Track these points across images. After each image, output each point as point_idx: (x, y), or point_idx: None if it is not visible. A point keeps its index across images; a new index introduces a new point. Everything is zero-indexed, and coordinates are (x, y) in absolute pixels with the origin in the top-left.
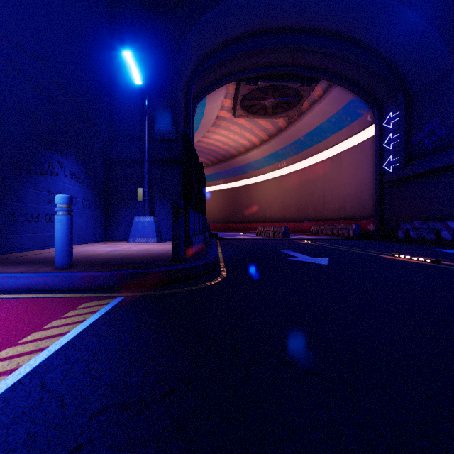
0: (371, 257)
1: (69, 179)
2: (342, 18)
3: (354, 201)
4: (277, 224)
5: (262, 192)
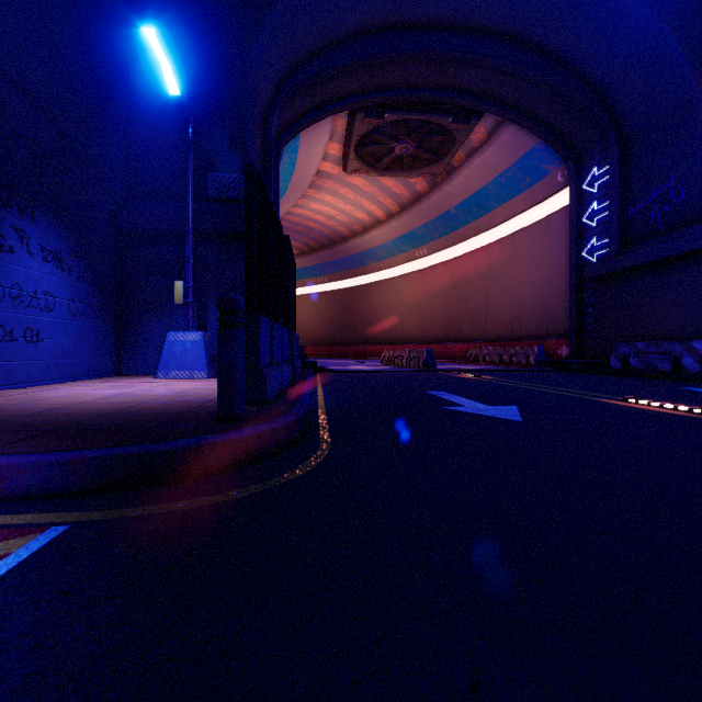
0: (589, 403)
1: (40, 262)
2: (523, 8)
3: (535, 309)
4: (412, 346)
5: (390, 296)
